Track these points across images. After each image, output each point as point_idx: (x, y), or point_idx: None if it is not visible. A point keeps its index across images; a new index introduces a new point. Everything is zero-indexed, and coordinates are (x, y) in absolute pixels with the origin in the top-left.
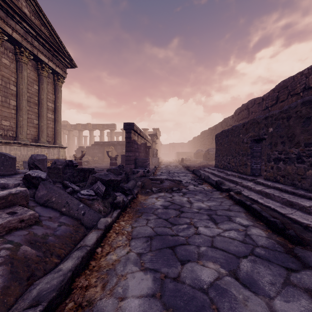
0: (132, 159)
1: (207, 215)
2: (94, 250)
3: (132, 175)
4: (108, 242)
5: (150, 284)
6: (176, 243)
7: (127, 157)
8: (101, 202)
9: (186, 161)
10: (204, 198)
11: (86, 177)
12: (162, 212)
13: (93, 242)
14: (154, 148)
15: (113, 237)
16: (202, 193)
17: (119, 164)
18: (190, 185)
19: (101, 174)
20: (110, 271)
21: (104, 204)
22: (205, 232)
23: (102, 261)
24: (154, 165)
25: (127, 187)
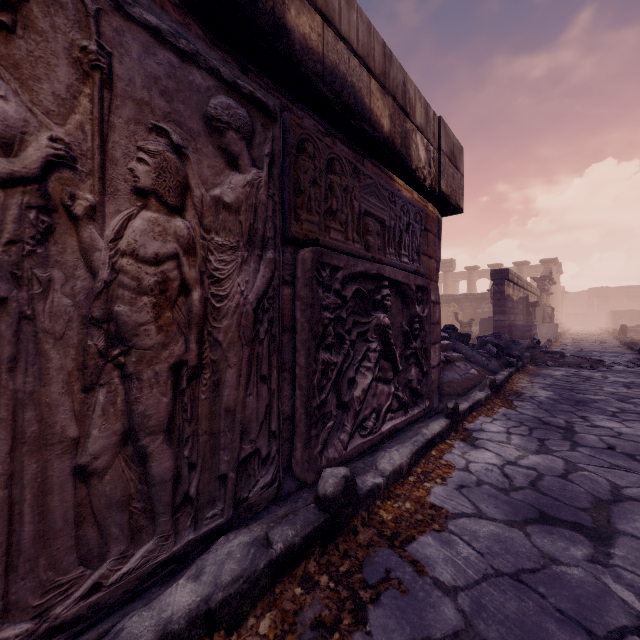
0: (505, 325)
1: (623, 385)
2: (508, 380)
3: (513, 346)
4: (514, 380)
5: (552, 393)
6: (574, 389)
7: (496, 323)
8: (495, 360)
9: (639, 332)
10: (633, 376)
11: (464, 343)
12: (562, 378)
13: (507, 374)
14: (544, 304)
15: (517, 379)
16: (633, 373)
17: (472, 334)
18: (618, 365)
19: (487, 339)
20: (522, 387)
21: (498, 363)
22: (609, 390)
23: (515, 384)
24: (546, 338)
25: (516, 354)
